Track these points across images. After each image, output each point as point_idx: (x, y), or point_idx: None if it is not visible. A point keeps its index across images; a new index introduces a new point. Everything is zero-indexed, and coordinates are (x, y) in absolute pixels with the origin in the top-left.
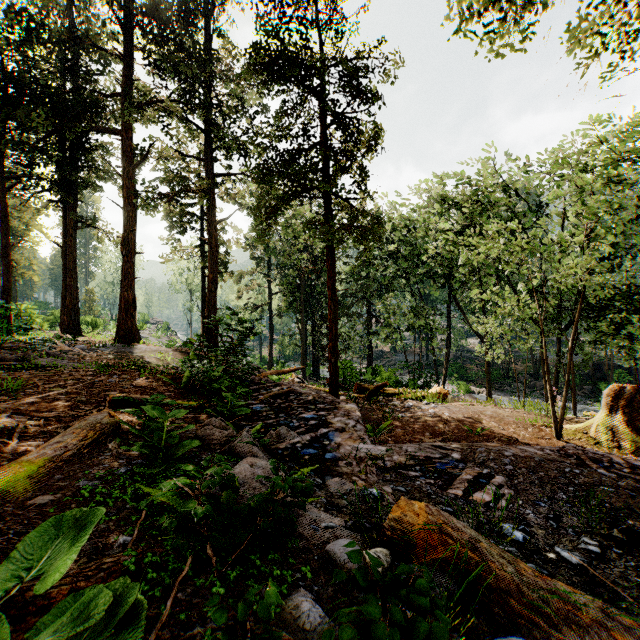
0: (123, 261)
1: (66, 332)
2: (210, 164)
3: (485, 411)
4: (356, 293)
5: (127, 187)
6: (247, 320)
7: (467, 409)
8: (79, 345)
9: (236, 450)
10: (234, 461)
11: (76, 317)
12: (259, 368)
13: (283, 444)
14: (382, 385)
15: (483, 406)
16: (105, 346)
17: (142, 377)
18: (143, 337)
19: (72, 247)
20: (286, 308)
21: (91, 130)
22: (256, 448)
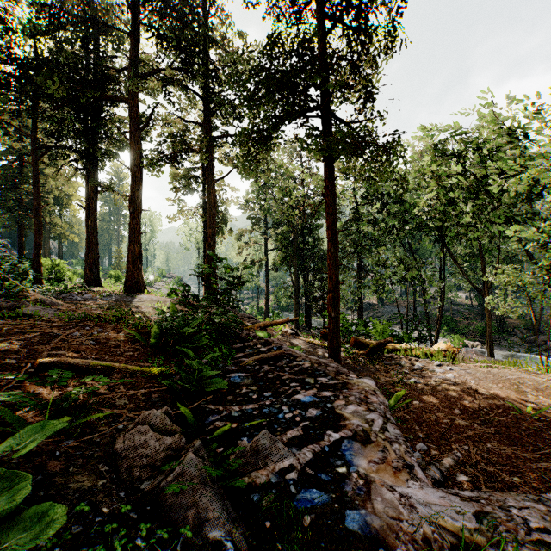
0: (130, 218)
1: (88, 283)
2: (209, 127)
3: (521, 379)
4: (347, 248)
5: (134, 149)
6: (236, 268)
7: (494, 375)
8: (88, 294)
9: (167, 498)
10: (159, 527)
11: (96, 270)
12: (253, 318)
13: (262, 474)
14: (385, 342)
15: (509, 370)
16: (110, 295)
17: (115, 330)
18: (157, 288)
19: (93, 209)
20: (280, 262)
21: (102, 98)
22: (208, 492)
